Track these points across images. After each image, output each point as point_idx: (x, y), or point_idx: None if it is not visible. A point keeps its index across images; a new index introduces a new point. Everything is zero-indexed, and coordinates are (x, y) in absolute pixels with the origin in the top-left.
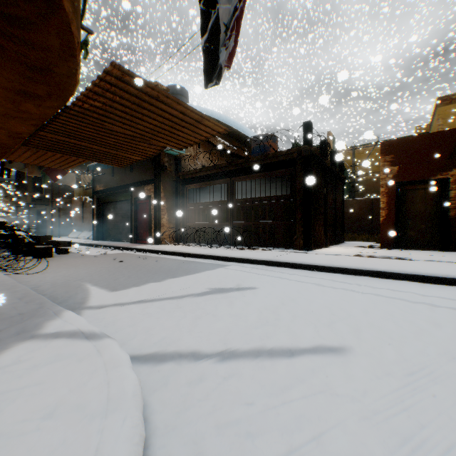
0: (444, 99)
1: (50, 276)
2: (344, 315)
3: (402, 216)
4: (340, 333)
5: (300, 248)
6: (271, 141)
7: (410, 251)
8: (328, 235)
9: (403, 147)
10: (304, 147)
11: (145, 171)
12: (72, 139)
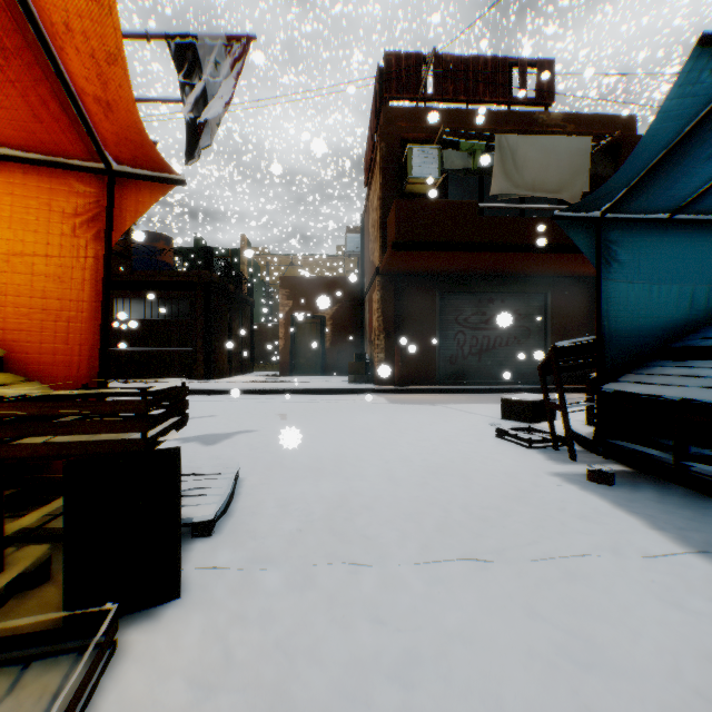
0: (352, 229)
1: None
2: (222, 409)
3: (296, 346)
4: (216, 412)
5: (201, 378)
6: (164, 243)
7: (300, 376)
8: (233, 364)
9: (297, 285)
10: (205, 273)
11: None
12: None
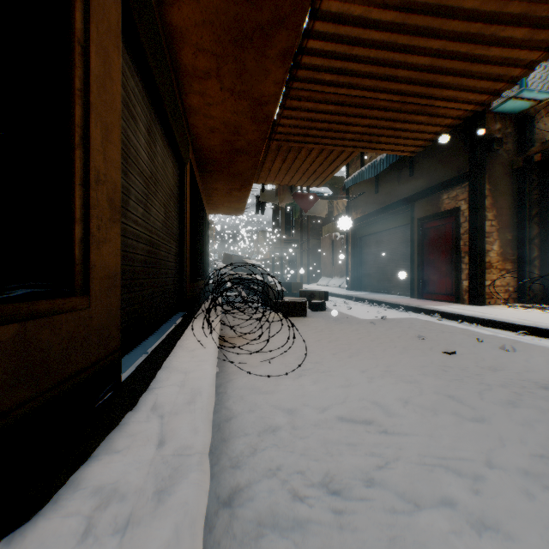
0: None
1: (311, 401)
2: None
3: None
4: None
5: None
6: None
7: None
8: None
9: None
10: None
11: (443, 164)
12: (340, 88)
